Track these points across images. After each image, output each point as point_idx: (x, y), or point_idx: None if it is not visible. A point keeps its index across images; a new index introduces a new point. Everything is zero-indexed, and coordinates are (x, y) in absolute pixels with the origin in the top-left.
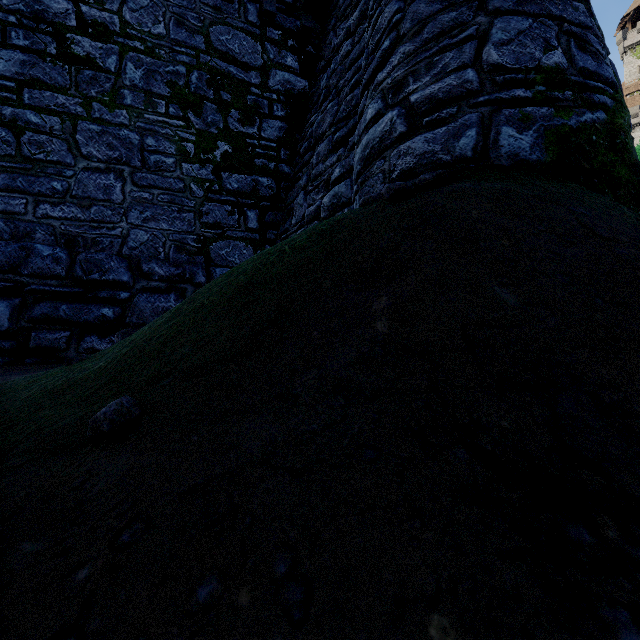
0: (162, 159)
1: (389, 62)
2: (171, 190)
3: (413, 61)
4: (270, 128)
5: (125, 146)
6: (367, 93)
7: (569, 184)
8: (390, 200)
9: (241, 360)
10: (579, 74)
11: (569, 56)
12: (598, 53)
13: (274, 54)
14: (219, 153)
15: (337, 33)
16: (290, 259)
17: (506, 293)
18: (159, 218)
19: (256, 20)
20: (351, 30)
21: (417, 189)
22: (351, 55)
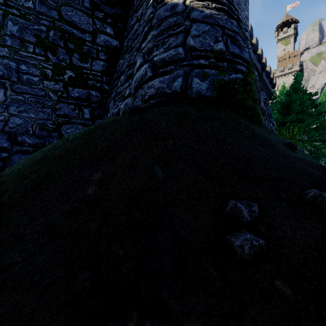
0: (31, 78)
1: (147, 38)
2: (37, 95)
3: (156, 40)
4: (97, 65)
5: (6, 69)
6: (138, 53)
7: (221, 109)
8: (130, 113)
9: (9, 210)
10: (231, 55)
11: (227, 46)
12: (241, 45)
13: (99, 25)
14: (67, 76)
15: (133, 18)
16: (67, 145)
17: (159, 171)
18: (29, 111)
19: (89, 6)
20: (139, 18)
21: (148, 107)
22: (137, 31)
